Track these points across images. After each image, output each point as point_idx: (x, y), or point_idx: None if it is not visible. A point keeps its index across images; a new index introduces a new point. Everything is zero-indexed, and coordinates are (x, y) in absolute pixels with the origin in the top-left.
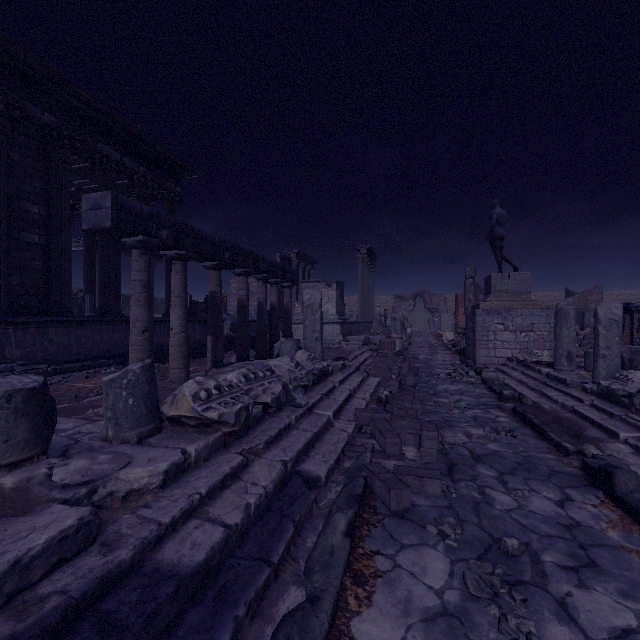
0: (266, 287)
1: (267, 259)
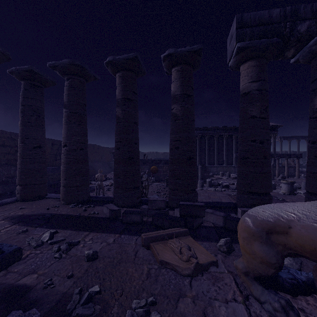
0: (278, 160)
1: (278, 154)
